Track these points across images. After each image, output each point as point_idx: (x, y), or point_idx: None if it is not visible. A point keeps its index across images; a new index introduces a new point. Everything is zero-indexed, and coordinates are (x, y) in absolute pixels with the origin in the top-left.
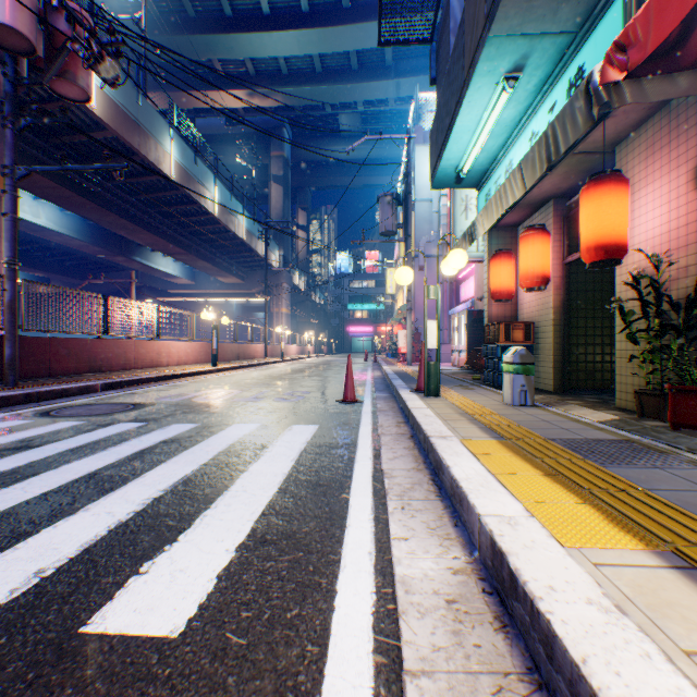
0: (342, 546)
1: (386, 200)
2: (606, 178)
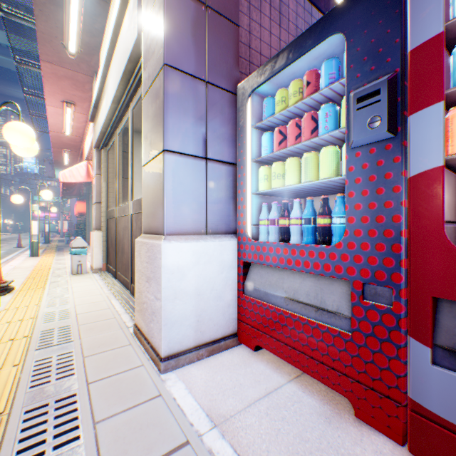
0: (12, 255)
1: (49, 162)
2: (81, 200)
